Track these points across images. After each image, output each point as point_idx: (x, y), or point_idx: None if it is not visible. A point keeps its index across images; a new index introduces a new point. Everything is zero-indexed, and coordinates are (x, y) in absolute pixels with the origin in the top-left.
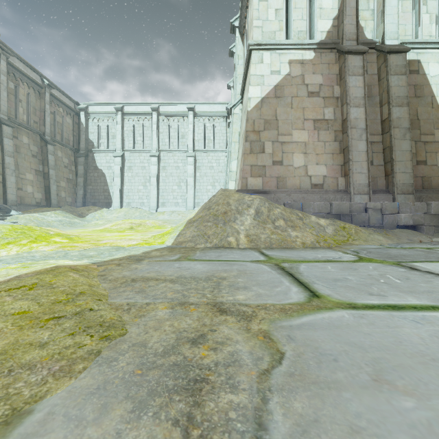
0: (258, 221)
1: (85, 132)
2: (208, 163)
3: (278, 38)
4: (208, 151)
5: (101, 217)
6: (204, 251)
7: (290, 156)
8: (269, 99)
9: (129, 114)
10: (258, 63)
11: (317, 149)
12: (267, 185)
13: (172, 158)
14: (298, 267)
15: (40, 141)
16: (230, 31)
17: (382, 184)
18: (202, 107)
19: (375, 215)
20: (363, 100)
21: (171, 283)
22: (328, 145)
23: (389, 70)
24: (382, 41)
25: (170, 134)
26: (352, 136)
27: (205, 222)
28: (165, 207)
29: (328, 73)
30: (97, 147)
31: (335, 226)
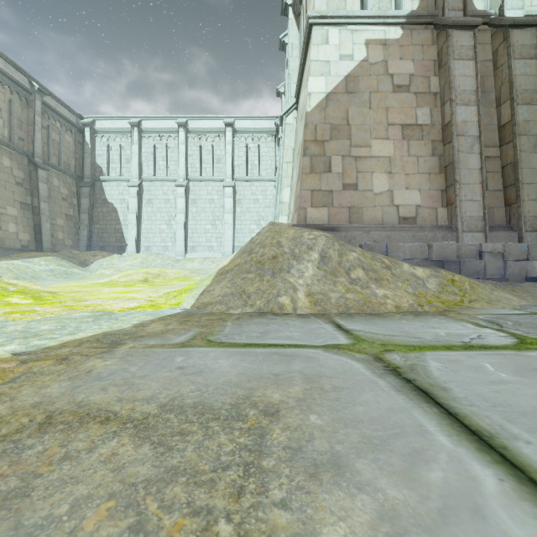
0: (325, 271)
1: (90, 155)
2: (252, 195)
3: (350, 8)
4: (252, 180)
5: (111, 266)
6: (240, 322)
7: (368, 176)
8: (337, 96)
9: (148, 131)
10: (321, 44)
11: (406, 167)
12: (334, 219)
13: (205, 189)
14: (424, 365)
15: (27, 164)
16: (280, 12)
17: (501, 218)
18: (243, 122)
19: (494, 261)
20: (475, 95)
21: (134, 439)
22: (422, 162)
23: (513, 53)
24: (500, 12)
25: (202, 158)
26: (460, 147)
27: (244, 273)
28: (196, 252)
29: (422, 59)
30: (107, 174)
31: (440, 279)
